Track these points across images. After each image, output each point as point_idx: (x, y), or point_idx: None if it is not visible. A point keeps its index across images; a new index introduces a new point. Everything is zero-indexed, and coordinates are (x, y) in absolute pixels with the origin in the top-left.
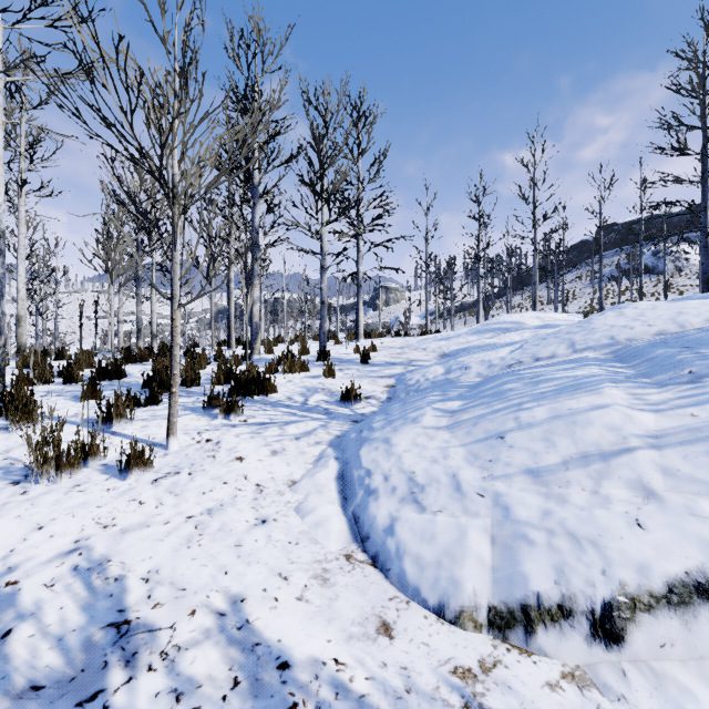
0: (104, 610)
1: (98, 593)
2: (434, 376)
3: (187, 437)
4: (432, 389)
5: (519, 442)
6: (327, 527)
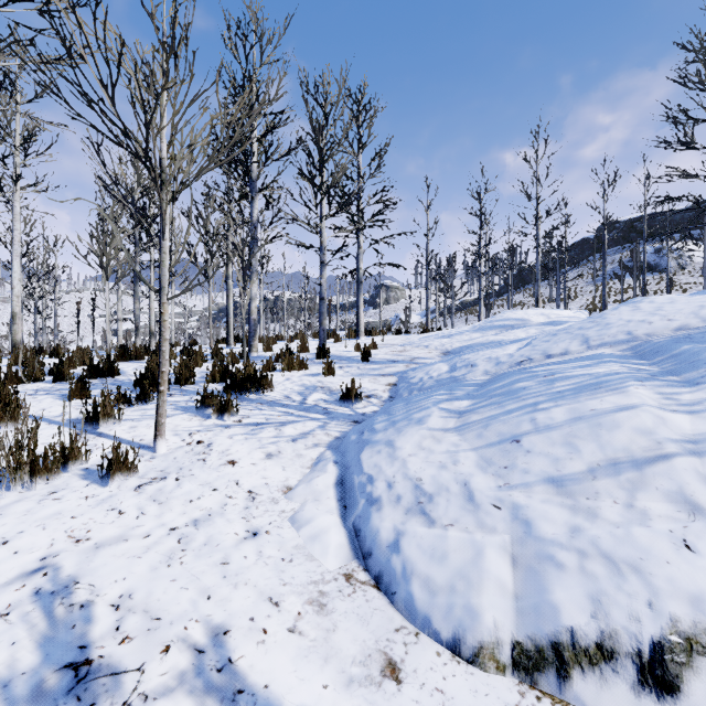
0: (63, 647)
1: (58, 623)
2: (438, 374)
3: (177, 438)
4: (437, 387)
5: (537, 446)
6: (324, 541)
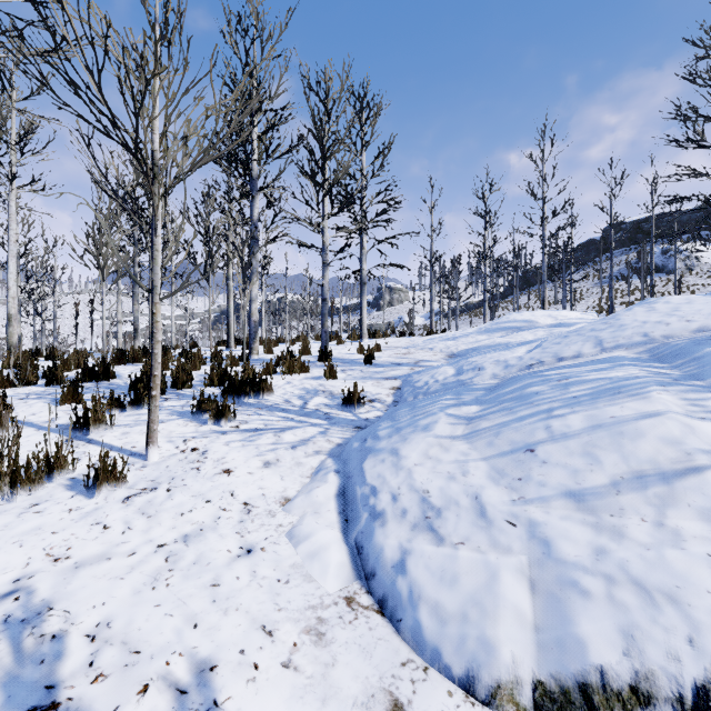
0: (28, 687)
1: (25, 658)
2: (444, 377)
3: (171, 445)
4: (443, 392)
5: (553, 457)
6: (324, 560)
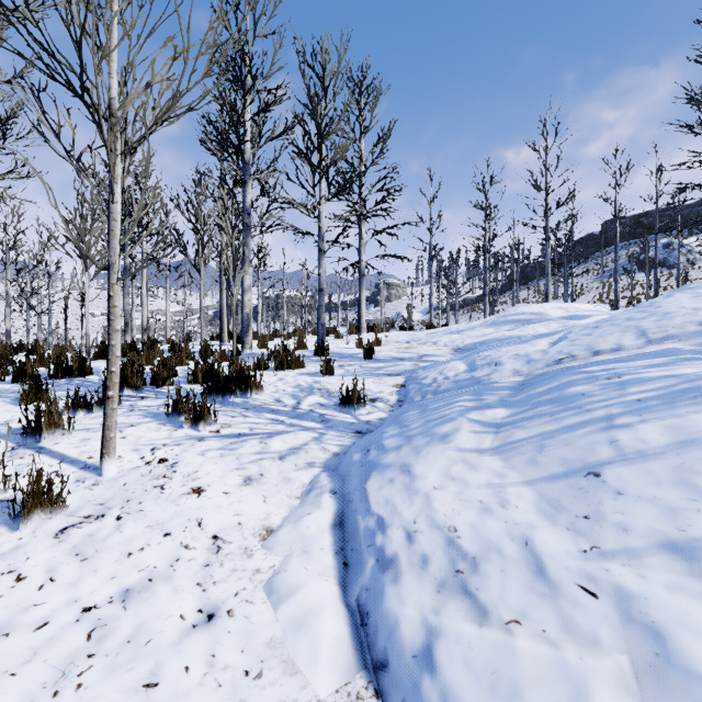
0: None
1: None
2: (455, 373)
3: (135, 455)
4: (457, 391)
5: (631, 485)
6: (314, 633)
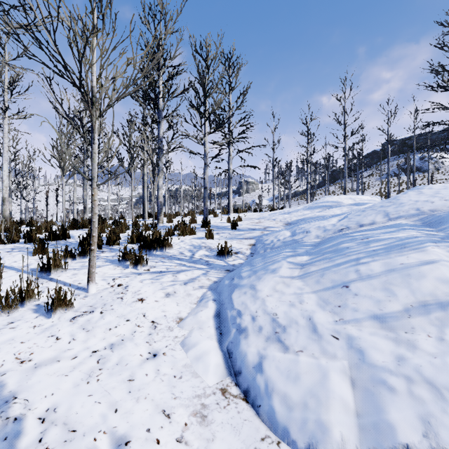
0: None
1: None
2: (284, 237)
3: (104, 282)
4: (284, 247)
5: (362, 291)
6: (206, 361)
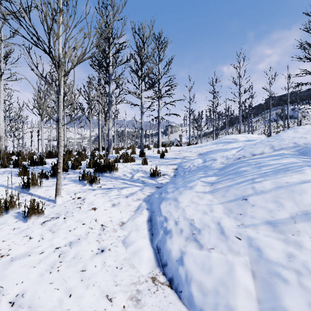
0: None
1: None
2: (198, 164)
3: (68, 195)
4: (198, 170)
5: (257, 203)
6: (140, 256)
